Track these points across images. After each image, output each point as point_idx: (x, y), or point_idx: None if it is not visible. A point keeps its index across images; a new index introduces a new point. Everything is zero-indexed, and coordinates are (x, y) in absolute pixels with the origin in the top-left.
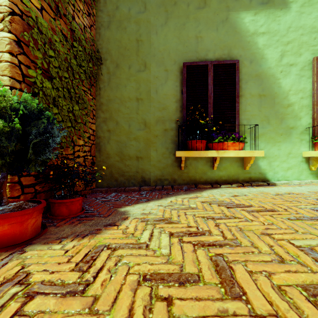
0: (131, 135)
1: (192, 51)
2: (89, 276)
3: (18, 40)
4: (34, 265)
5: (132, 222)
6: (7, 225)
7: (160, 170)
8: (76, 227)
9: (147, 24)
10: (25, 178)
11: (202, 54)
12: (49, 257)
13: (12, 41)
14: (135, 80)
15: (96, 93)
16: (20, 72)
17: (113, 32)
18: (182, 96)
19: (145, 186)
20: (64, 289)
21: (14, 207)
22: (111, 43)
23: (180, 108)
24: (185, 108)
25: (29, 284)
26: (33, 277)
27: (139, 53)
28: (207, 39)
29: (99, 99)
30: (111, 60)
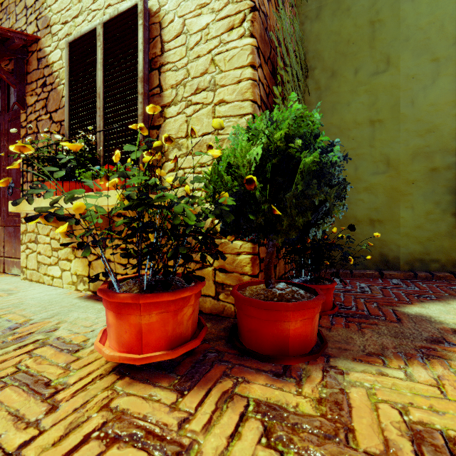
0: (359, 184)
1: None
2: None
3: (257, 47)
4: (415, 409)
5: None
6: (299, 321)
7: (420, 243)
8: (367, 335)
9: None
10: (261, 248)
11: None
12: (418, 395)
13: (253, 49)
14: (368, 90)
15: None
16: (258, 93)
17: (326, 22)
18: None
19: (388, 269)
20: None
21: (289, 293)
22: (321, 42)
23: None
24: None
25: None
26: None
27: (375, 44)
28: None
29: None
30: (321, 68)
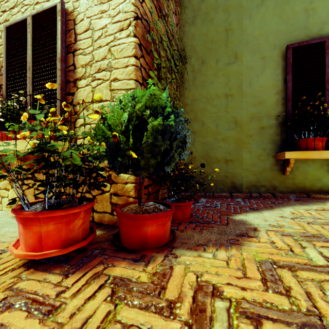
0: (219, 136)
1: (299, 28)
2: (304, 304)
3: (139, 44)
4: (207, 274)
5: (270, 235)
6: (154, 226)
7: (254, 175)
8: (203, 233)
9: (238, 9)
10: None
11: (314, 30)
12: (213, 266)
13: (136, 45)
14: (224, 74)
15: (179, 94)
16: (141, 75)
17: (198, 27)
18: (284, 85)
19: (236, 192)
20: (292, 319)
21: (152, 208)
22: (195, 39)
23: (282, 100)
24: (291, 99)
25: (231, 300)
26: (224, 291)
27: (228, 44)
28: (322, 9)
29: (183, 99)
30: (195, 57)
